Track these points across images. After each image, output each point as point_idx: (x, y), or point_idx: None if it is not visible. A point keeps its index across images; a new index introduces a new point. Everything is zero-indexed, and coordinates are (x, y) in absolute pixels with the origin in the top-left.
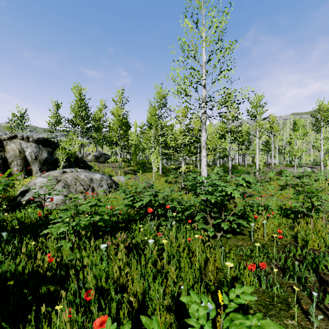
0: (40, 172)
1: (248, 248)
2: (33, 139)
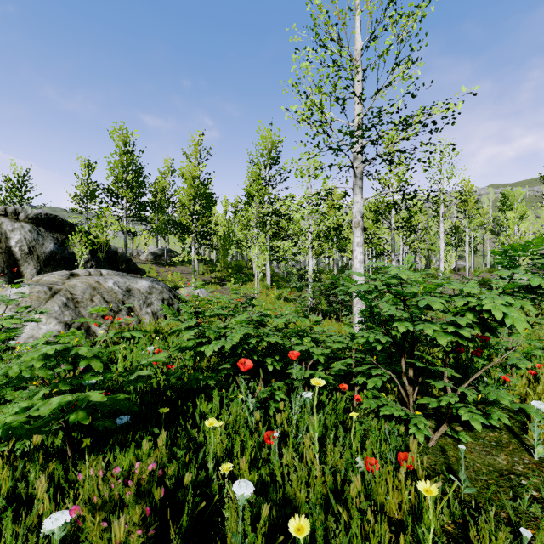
0: None
1: (538, 482)
2: (26, 215)
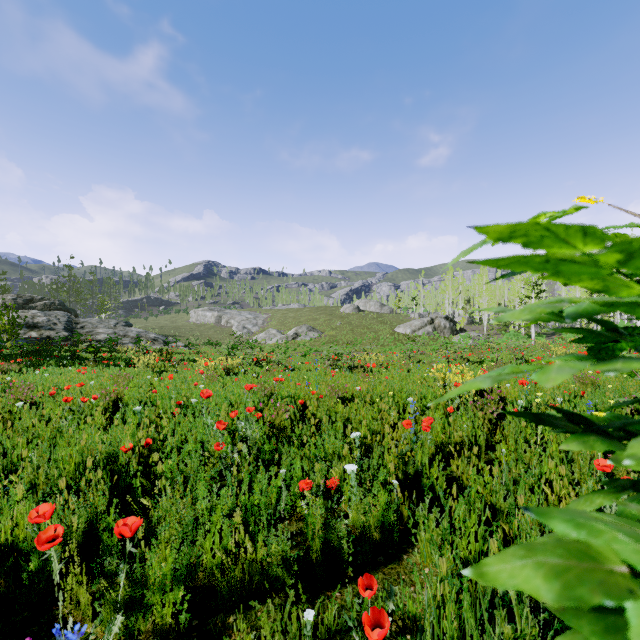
0: (448, 333)
1: None
2: (443, 317)
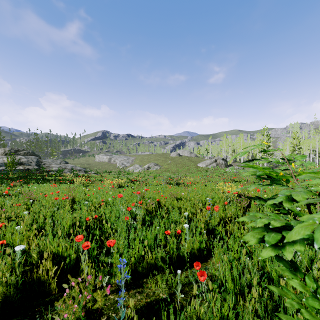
0: (223, 166)
1: None
2: (221, 158)
